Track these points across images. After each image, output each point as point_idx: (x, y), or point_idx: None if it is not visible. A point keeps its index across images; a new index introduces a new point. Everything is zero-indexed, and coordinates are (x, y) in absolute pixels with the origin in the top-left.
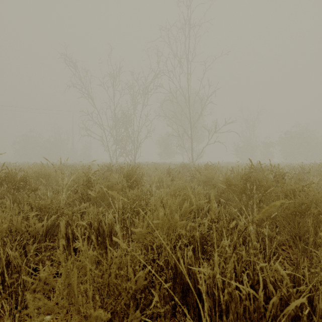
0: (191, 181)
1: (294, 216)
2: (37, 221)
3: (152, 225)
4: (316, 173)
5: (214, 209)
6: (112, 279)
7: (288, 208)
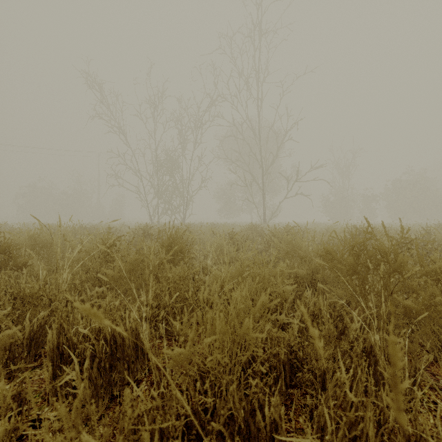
0: (265, 250)
1: None
2: (3, 326)
3: (189, 411)
4: None
5: (306, 298)
6: None
7: (441, 303)
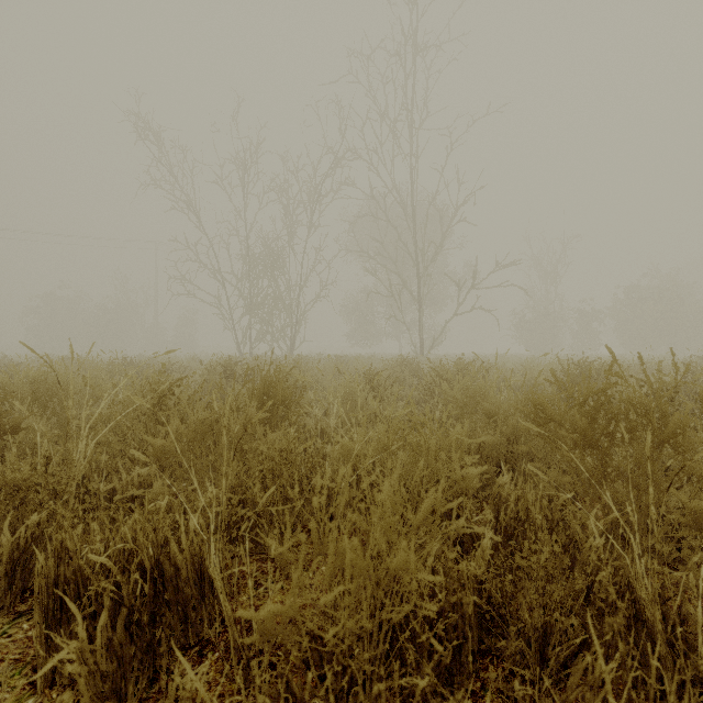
0: (425, 401)
1: None
2: None
3: None
4: None
5: (501, 488)
6: None
7: None
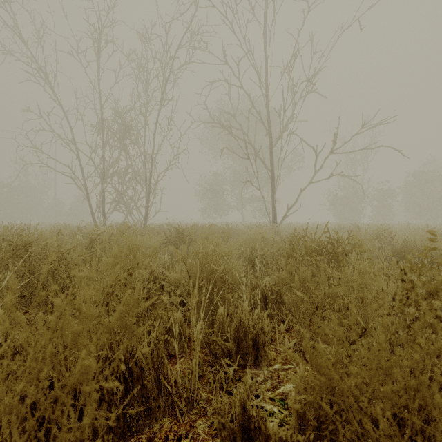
0: None
1: None
2: None
3: None
4: None
5: None
6: None
7: None
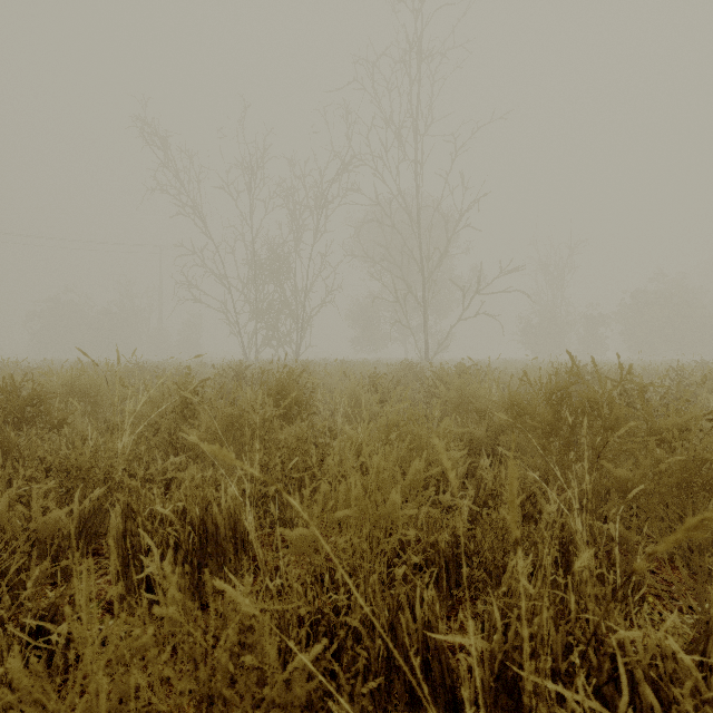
0: (426, 403)
1: (684, 492)
2: (51, 504)
3: (327, 547)
4: (711, 385)
5: (483, 471)
6: (220, 688)
7: (668, 472)
